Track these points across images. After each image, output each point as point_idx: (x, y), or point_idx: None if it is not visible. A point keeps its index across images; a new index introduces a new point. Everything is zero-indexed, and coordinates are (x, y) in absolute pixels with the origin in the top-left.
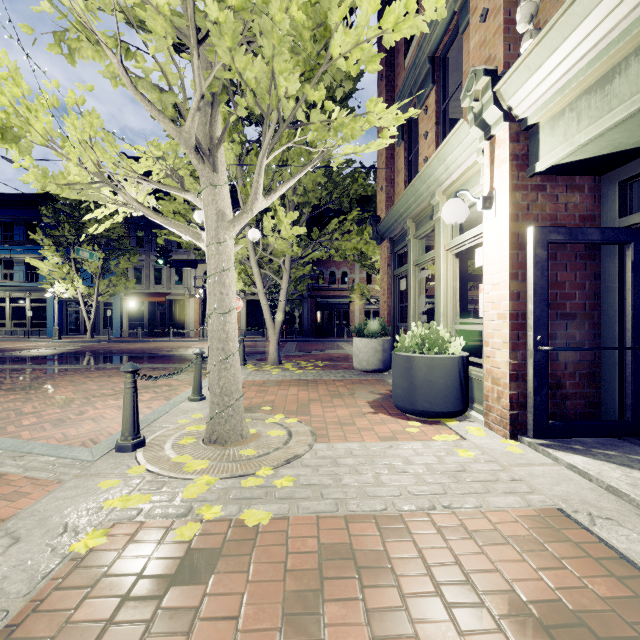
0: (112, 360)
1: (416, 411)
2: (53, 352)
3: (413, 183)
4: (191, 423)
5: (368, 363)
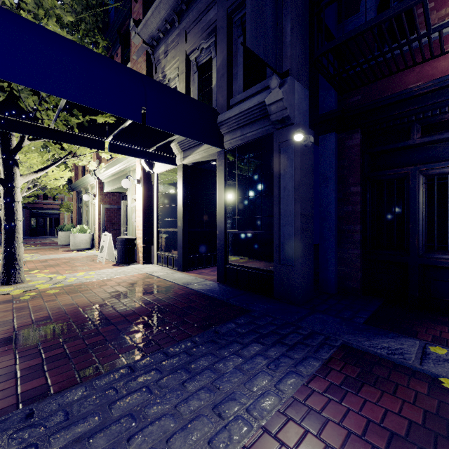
0: None
1: (76, 249)
2: None
3: (81, 179)
4: None
5: (65, 242)
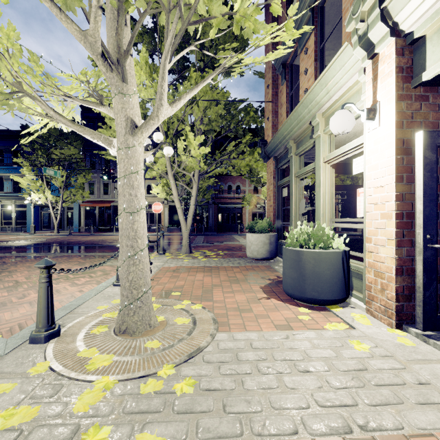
0: (67, 249)
1: (305, 298)
2: (26, 243)
3: (296, 109)
4: (108, 309)
5: (258, 253)
